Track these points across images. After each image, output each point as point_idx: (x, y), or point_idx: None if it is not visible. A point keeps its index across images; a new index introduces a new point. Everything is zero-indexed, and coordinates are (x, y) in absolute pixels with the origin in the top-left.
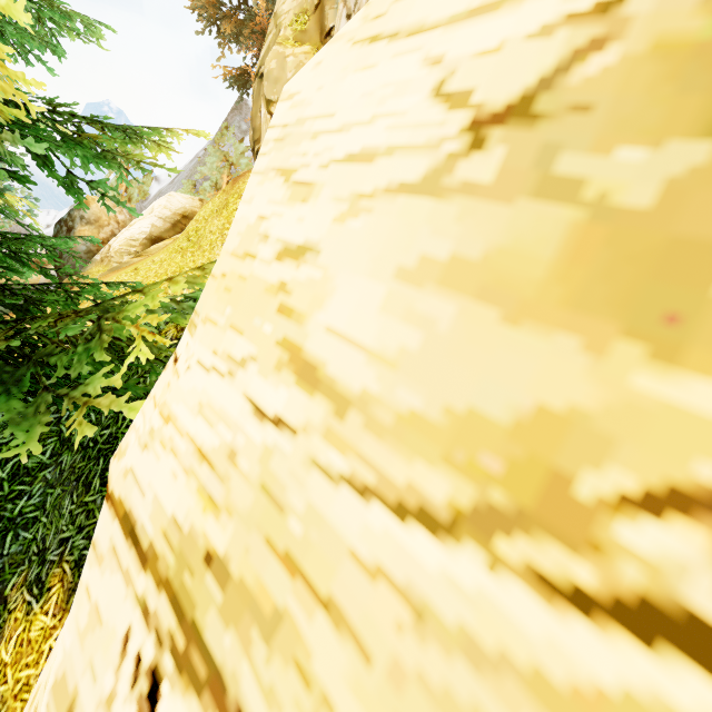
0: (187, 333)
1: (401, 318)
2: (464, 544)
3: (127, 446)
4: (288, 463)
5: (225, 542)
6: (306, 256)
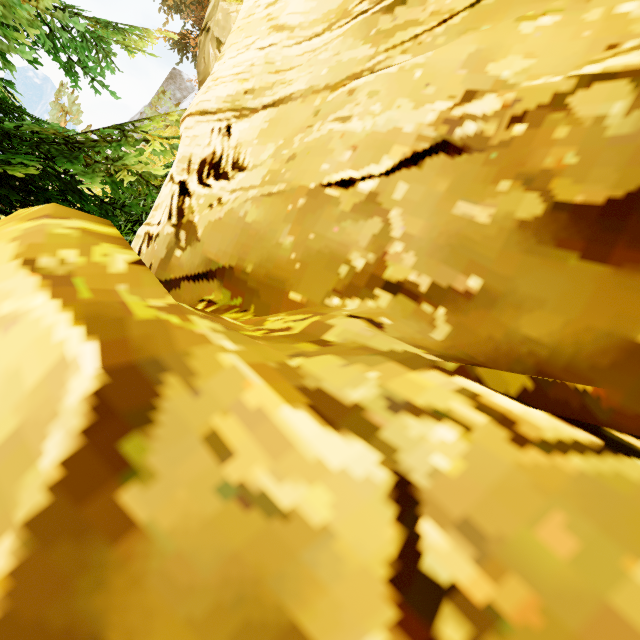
0: (217, 63)
1: (311, 1)
2: (325, 33)
3: (192, 104)
4: (275, 52)
5: (252, 84)
6: (278, 2)
